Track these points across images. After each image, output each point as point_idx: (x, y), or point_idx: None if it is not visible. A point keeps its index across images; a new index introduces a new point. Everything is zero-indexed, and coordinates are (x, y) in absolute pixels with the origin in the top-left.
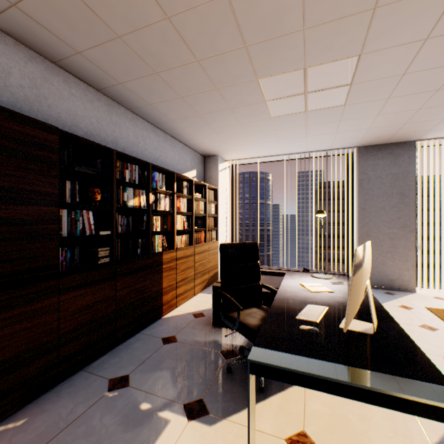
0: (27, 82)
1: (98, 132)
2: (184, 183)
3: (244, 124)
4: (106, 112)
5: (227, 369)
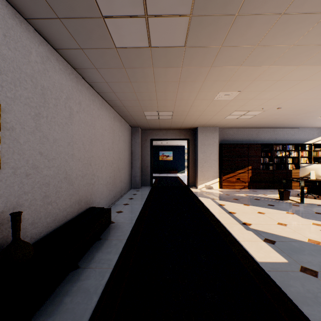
0: (255, 134)
1: (270, 138)
2: (306, 145)
3: None
4: (272, 132)
5: (297, 194)
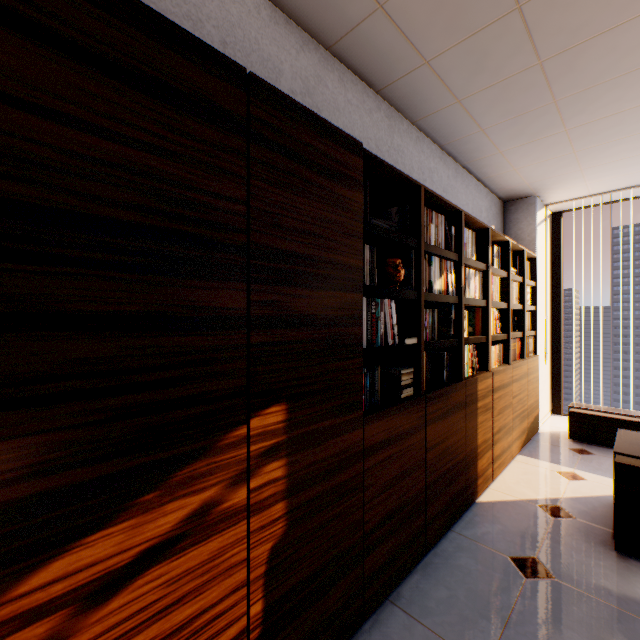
0: (298, 85)
1: None
2: (494, 248)
3: None
4: (386, 130)
5: None
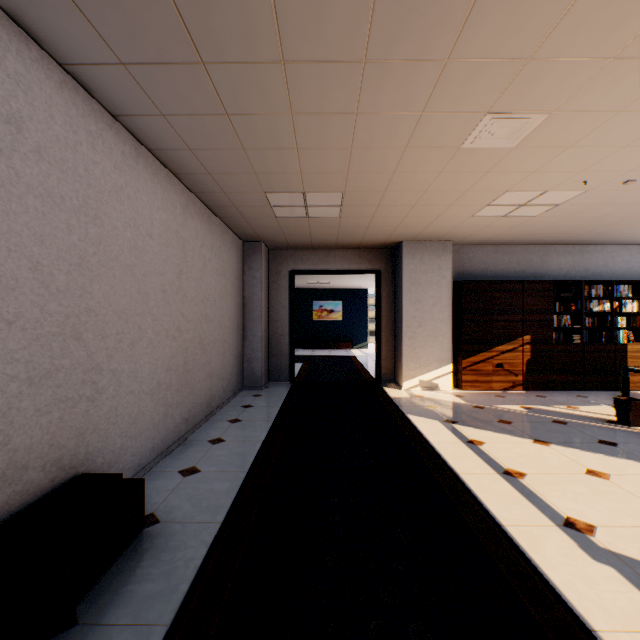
0: (537, 260)
1: (573, 269)
2: None
3: None
4: (578, 254)
5: None
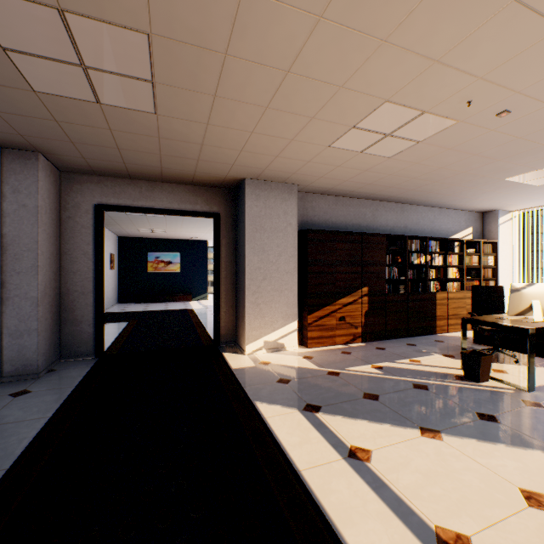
0: (370, 214)
1: (396, 225)
2: (455, 243)
3: (511, 193)
4: (400, 212)
5: None
